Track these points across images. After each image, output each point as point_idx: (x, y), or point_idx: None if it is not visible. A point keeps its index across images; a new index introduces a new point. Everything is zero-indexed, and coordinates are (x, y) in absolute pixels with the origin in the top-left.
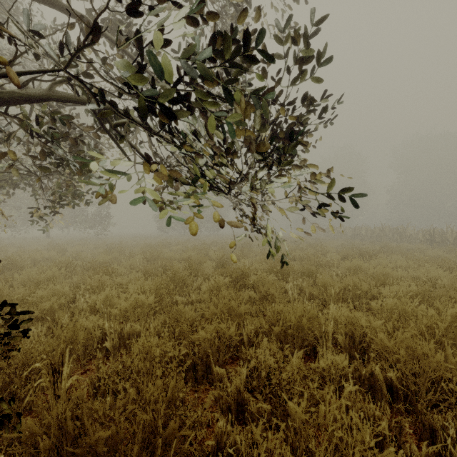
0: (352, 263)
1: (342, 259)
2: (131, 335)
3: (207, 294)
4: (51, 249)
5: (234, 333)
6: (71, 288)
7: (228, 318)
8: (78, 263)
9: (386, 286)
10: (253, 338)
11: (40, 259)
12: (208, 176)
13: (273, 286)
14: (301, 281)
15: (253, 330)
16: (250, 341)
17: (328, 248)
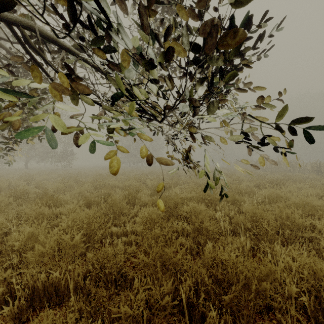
0: (270, 191)
1: (254, 186)
2: (48, 286)
3: (140, 228)
4: (21, 178)
5: (170, 303)
6: (3, 221)
7: (161, 267)
8: (36, 190)
9: (315, 217)
10: (192, 298)
11: (5, 187)
12: (136, 95)
13: (206, 218)
14: (229, 210)
15: (193, 288)
16: (190, 302)
17: (241, 177)
